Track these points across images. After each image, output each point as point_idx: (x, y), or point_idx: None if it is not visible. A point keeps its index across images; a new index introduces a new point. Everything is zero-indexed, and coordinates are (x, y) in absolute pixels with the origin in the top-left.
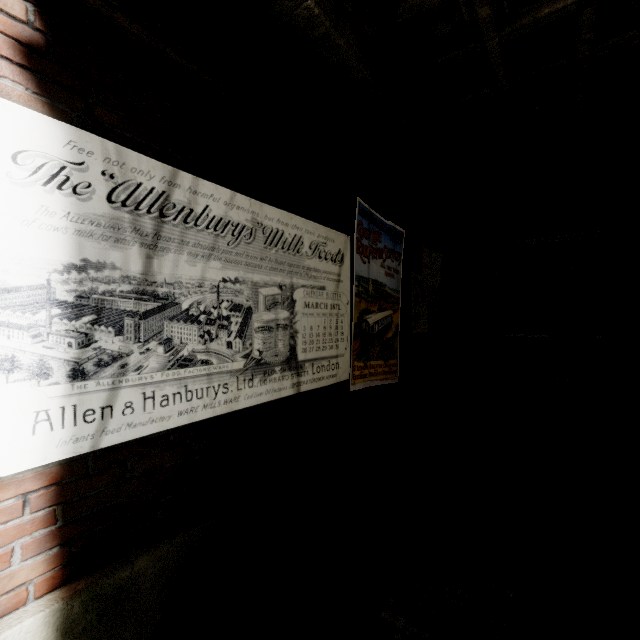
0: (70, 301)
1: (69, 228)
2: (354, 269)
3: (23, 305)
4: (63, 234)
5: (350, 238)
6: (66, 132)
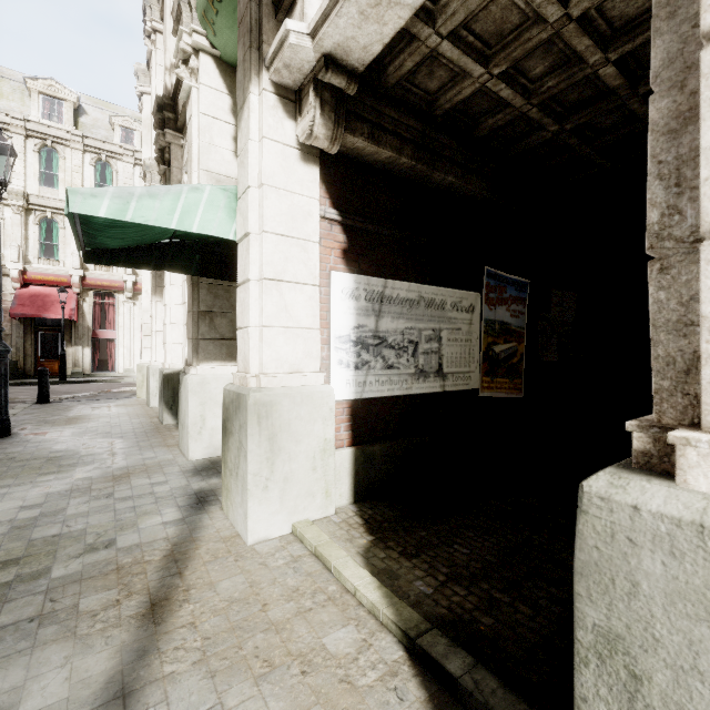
0: (355, 340)
1: (354, 313)
2: (483, 315)
3: (344, 342)
4: (353, 315)
5: (480, 294)
6: (354, 277)
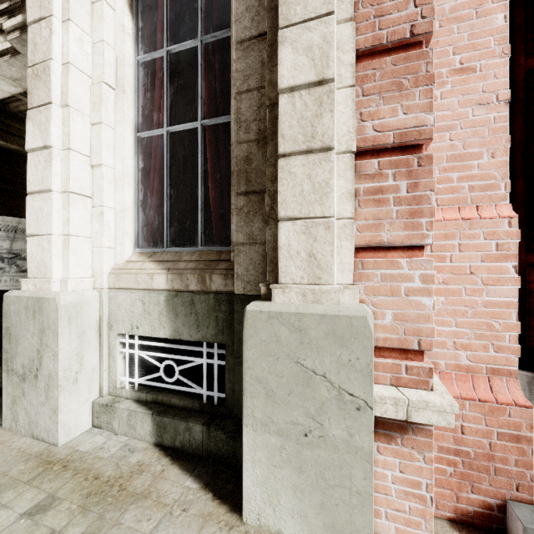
0: None
1: None
2: None
3: None
4: None
5: None
6: None
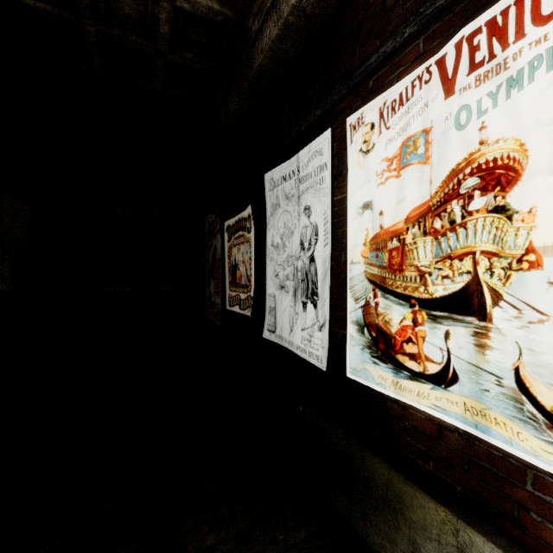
0: None
1: None
2: None
3: None
4: None
5: None
6: None
